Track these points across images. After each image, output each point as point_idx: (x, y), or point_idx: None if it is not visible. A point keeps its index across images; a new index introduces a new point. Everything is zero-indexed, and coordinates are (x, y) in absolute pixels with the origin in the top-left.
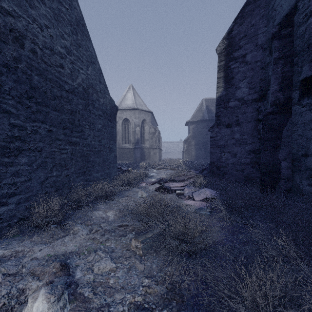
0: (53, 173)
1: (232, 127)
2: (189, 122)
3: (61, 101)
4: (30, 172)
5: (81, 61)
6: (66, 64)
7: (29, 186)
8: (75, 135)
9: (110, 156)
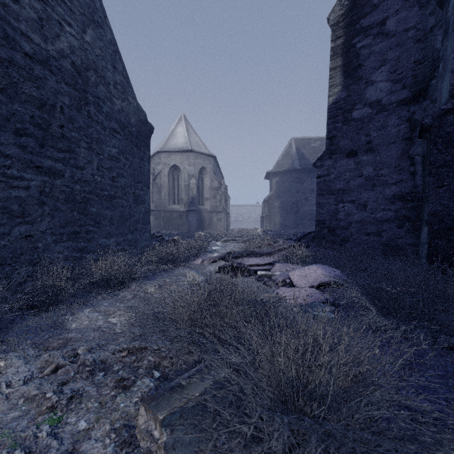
0: None
1: (358, 156)
2: (272, 173)
3: (9, 71)
4: None
5: (68, 9)
6: None
7: None
8: (51, 154)
9: (136, 210)
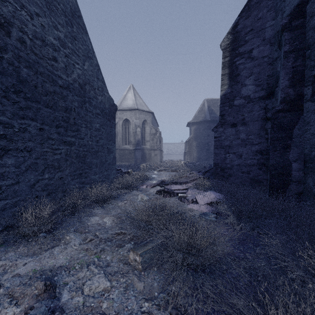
0: (45, 175)
1: (237, 127)
2: (191, 123)
3: (54, 97)
4: (18, 174)
5: (77, 55)
6: (59, 57)
7: (16, 190)
8: (70, 134)
9: (109, 157)
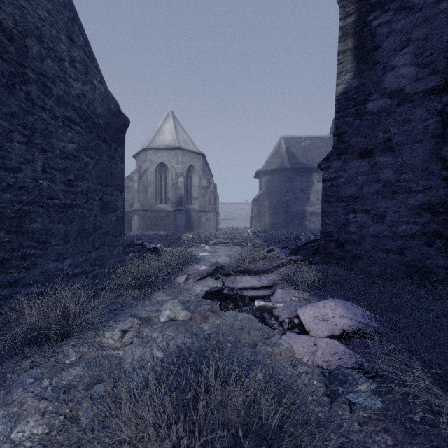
0: None
1: (374, 157)
2: (261, 172)
3: None
4: None
5: None
6: None
7: None
8: None
9: (104, 220)
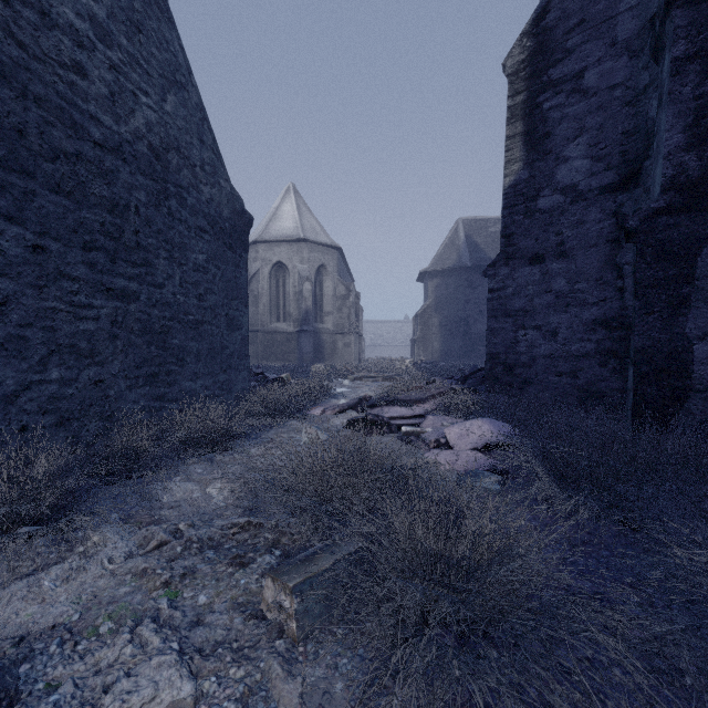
0: (51, 372)
1: (546, 264)
2: (428, 273)
3: (77, 168)
4: None
5: (144, 72)
6: (93, 68)
7: None
8: (124, 271)
9: (230, 340)
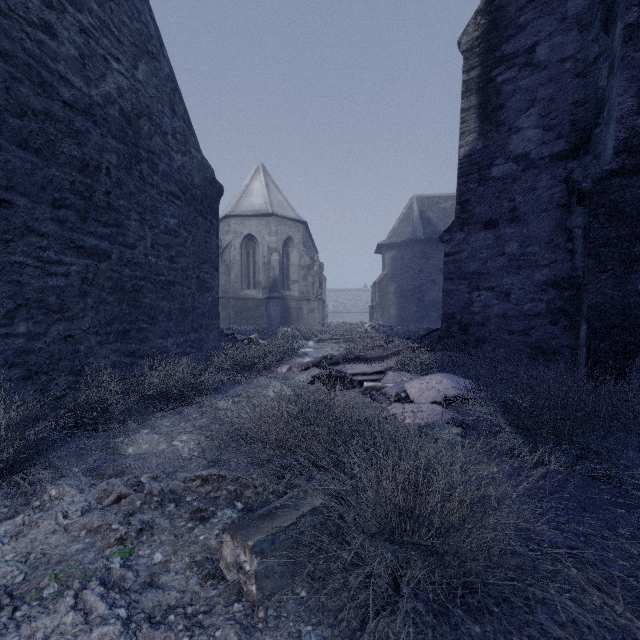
0: (18, 326)
1: (499, 228)
2: (385, 245)
3: (46, 126)
4: None
5: (116, 39)
6: (63, 29)
7: None
8: (95, 230)
9: (201, 301)
